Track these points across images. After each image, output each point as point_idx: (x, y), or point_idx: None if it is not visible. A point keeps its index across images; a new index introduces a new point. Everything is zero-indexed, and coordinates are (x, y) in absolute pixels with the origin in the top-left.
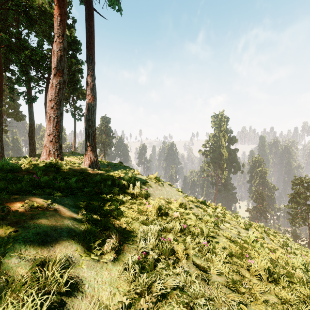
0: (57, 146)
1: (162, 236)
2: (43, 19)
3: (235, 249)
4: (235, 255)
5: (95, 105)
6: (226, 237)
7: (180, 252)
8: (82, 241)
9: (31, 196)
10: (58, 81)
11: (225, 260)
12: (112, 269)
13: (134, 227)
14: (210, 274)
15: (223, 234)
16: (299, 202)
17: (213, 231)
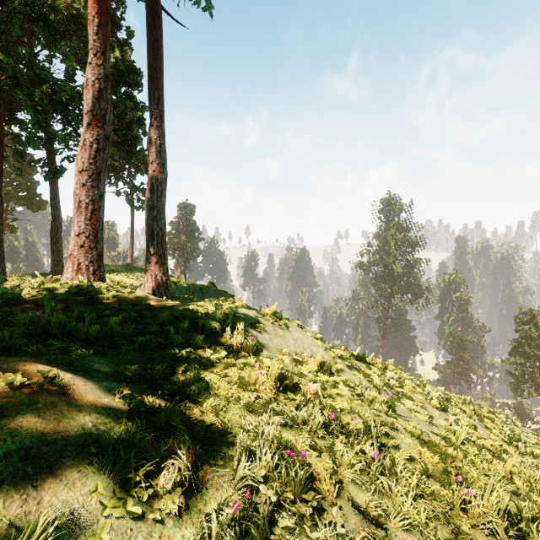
0: (94, 254)
1: (286, 445)
2: (74, 30)
3: (431, 461)
4: (433, 475)
5: (164, 181)
6: (413, 434)
7: (326, 478)
8: (112, 467)
9: (18, 360)
10: (96, 135)
11: (418, 491)
12: (173, 536)
13: (231, 418)
14: (392, 533)
15: (405, 428)
16: (528, 354)
17: (387, 422)
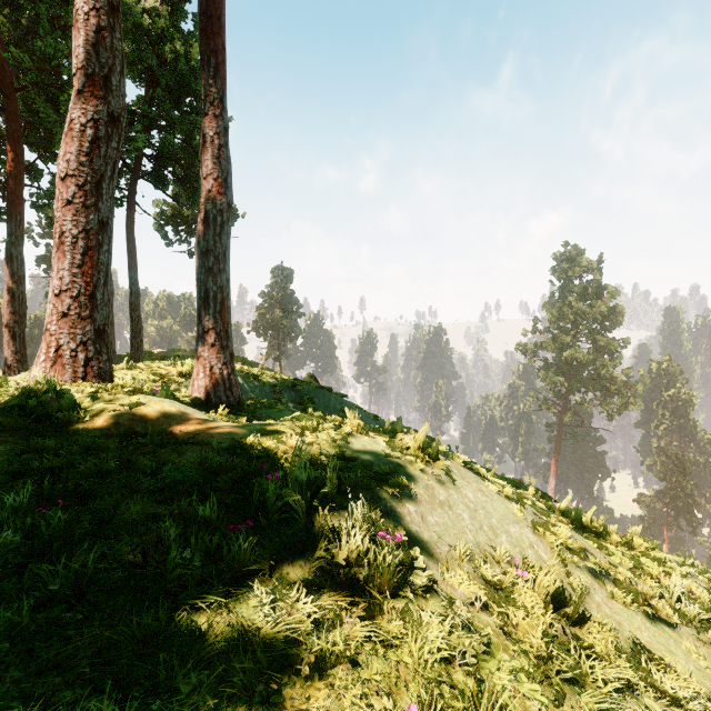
0: (87, 330)
1: None
2: None
3: None
4: None
5: (226, 209)
6: None
7: None
8: None
9: None
10: (91, 112)
11: None
12: None
13: None
14: None
15: None
16: None
17: None
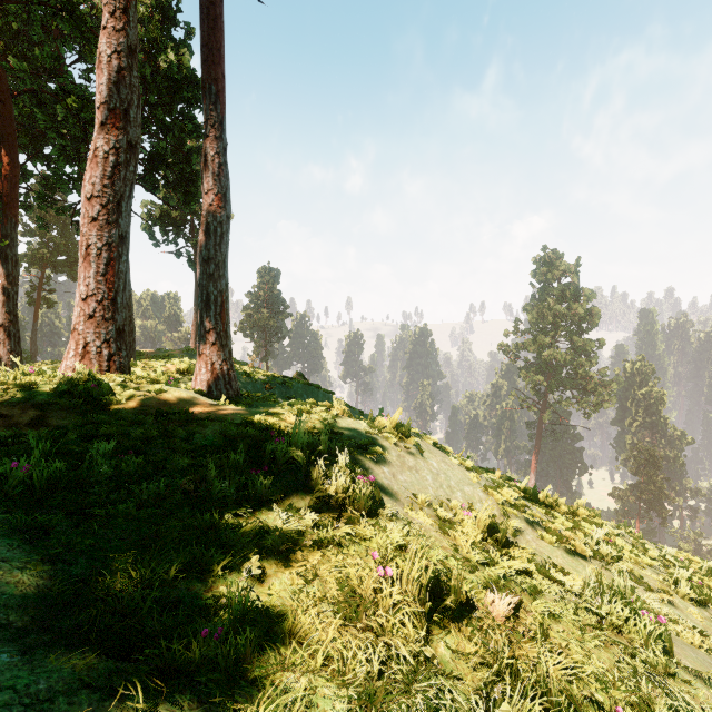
0: (110, 330)
1: None
2: None
3: None
4: None
5: (225, 221)
6: None
7: None
8: None
9: None
10: (113, 141)
11: None
12: None
13: None
14: None
15: None
16: None
17: None
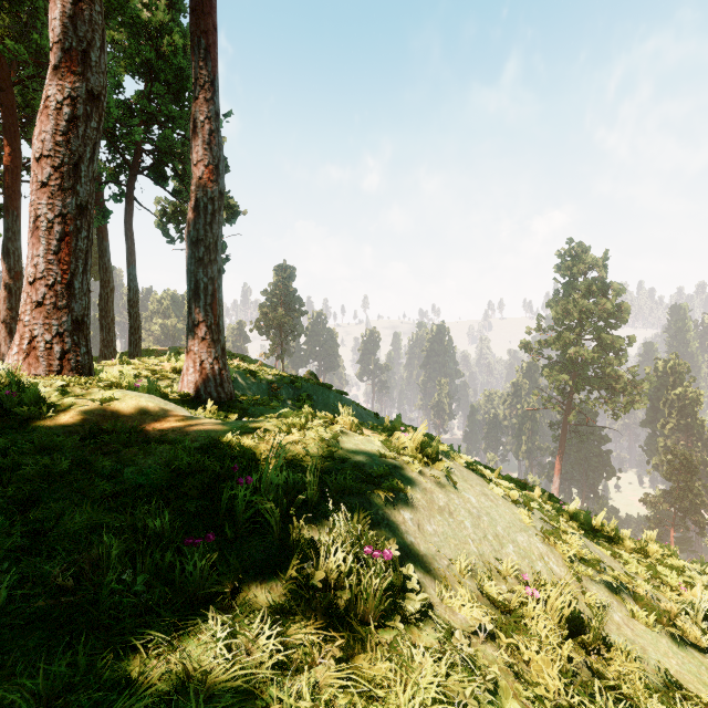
0: (64, 320)
1: None
2: (116, 8)
3: None
4: None
5: (217, 197)
6: None
7: None
8: None
9: None
10: (68, 89)
11: None
12: None
13: None
14: None
15: None
16: None
17: None
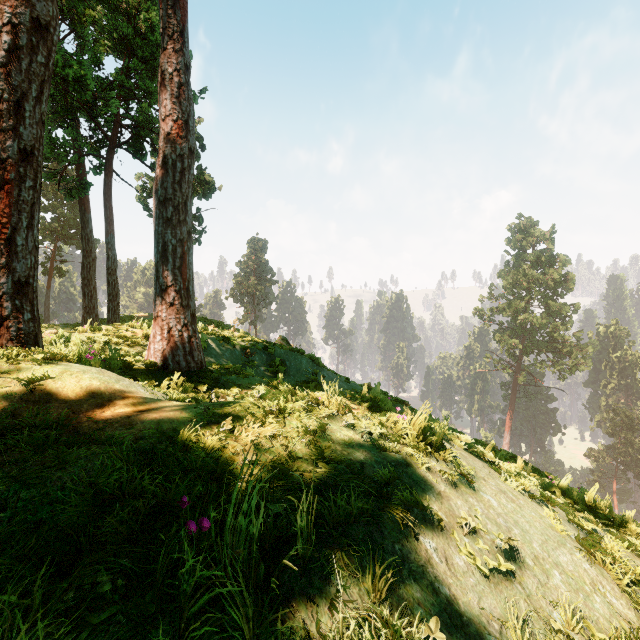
0: (3, 282)
1: None
2: None
3: None
4: None
5: (187, 155)
6: None
7: None
8: None
9: None
10: (8, 14)
11: None
12: None
13: None
14: None
15: None
16: None
17: None
